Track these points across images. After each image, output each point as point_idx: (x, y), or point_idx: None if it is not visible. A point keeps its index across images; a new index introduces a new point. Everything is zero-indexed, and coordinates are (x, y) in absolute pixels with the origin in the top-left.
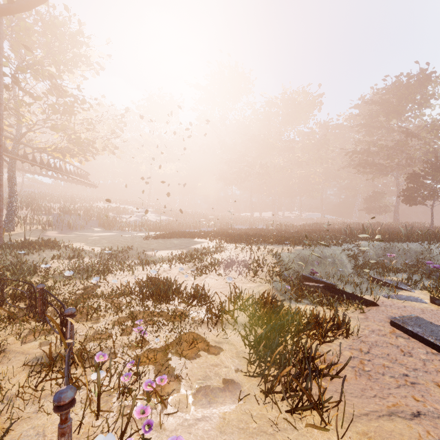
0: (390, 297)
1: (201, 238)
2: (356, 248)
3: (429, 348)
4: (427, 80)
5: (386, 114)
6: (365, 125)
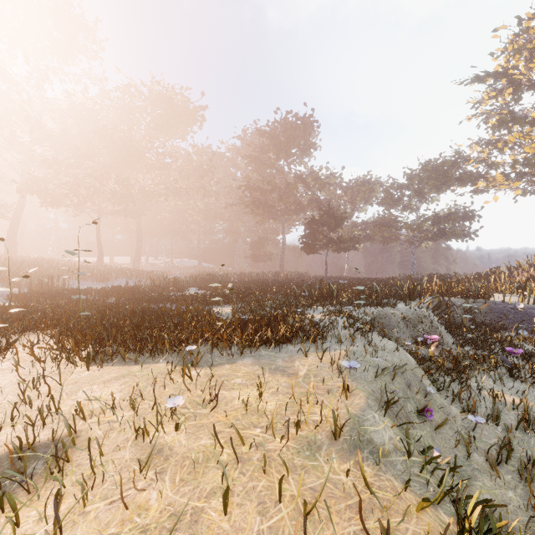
0: None
1: None
2: None
3: None
4: (310, 127)
5: (278, 151)
6: (256, 158)
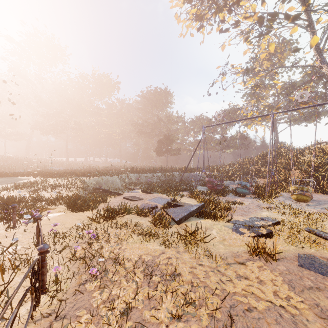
0: (129, 192)
1: (24, 176)
2: (126, 177)
3: (129, 201)
4: (168, 94)
5: (151, 106)
6: (142, 109)
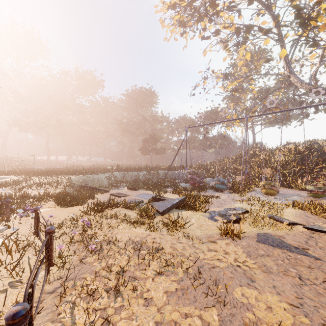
0: (116, 189)
1: (5, 175)
2: (112, 175)
3: (116, 197)
4: (153, 94)
5: (136, 105)
6: (127, 108)
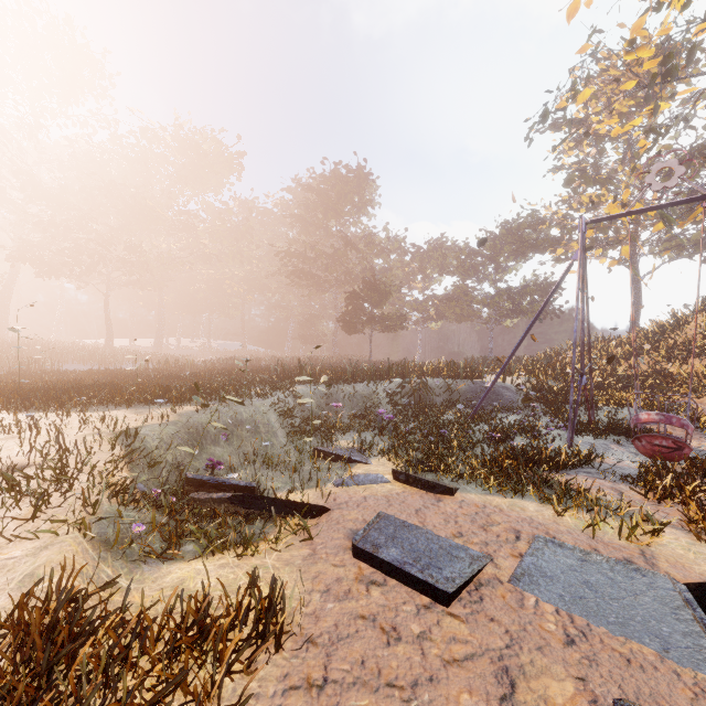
0: (344, 483)
1: None
2: (291, 398)
3: (418, 595)
4: (365, 181)
5: (325, 210)
6: (301, 218)
